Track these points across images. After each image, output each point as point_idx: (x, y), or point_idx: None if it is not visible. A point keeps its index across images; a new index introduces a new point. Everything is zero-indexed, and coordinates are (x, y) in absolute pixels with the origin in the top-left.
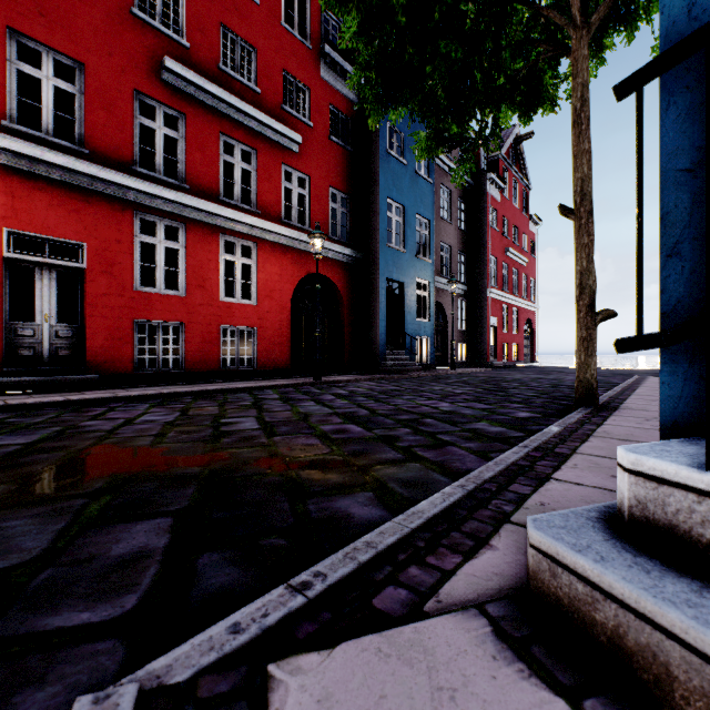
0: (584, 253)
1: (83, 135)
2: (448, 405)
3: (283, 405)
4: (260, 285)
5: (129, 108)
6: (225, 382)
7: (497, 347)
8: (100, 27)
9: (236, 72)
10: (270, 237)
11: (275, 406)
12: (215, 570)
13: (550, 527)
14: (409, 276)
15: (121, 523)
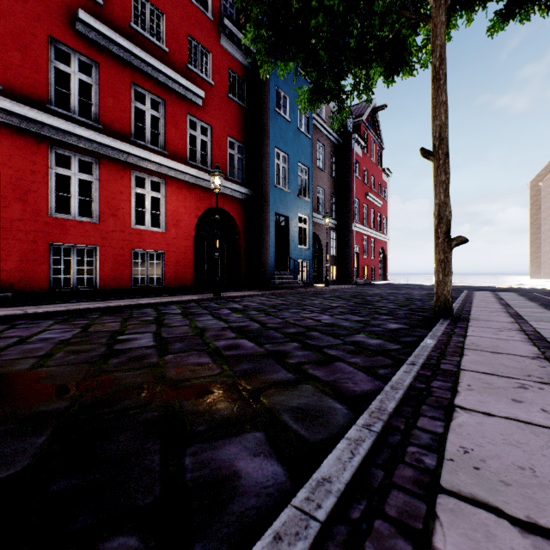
0: (442, 188)
1: None
2: (328, 318)
3: (183, 320)
4: (167, 215)
5: (43, 51)
6: (135, 298)
7: (359, 269)
8: None
9: (147, 32)
10: (176, 175)
11: (175, 321)
12: None
13: None
14: (293, 212)
15: None
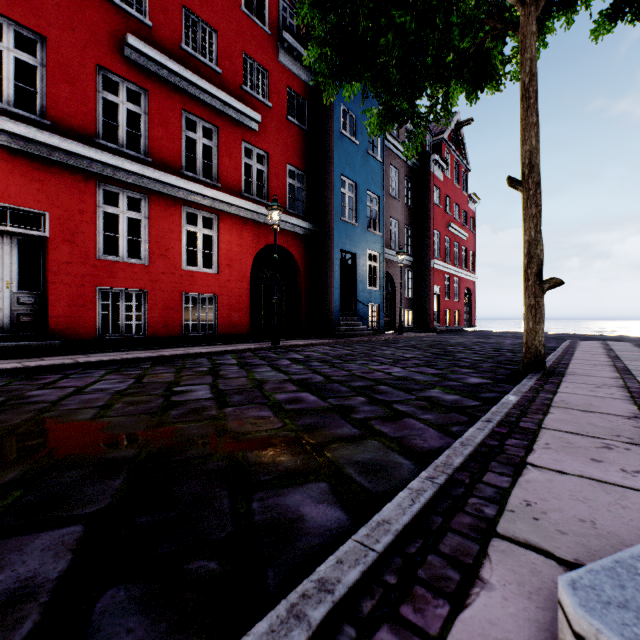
0: (532, 223)
1: (45, 107)
2: (400, 370)
3: (239, 371)
4: (221, 255)
5: (91, 82)
6: (187, 347)
7: (440, 313)
8: (62, 2)
9: (198, 53)
10: (230, 210)
11: (231, 372)
12: (115, 623)
13: (605, 605)
14: (361, 248)
15: (17, 535)
